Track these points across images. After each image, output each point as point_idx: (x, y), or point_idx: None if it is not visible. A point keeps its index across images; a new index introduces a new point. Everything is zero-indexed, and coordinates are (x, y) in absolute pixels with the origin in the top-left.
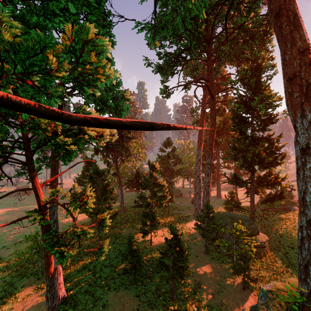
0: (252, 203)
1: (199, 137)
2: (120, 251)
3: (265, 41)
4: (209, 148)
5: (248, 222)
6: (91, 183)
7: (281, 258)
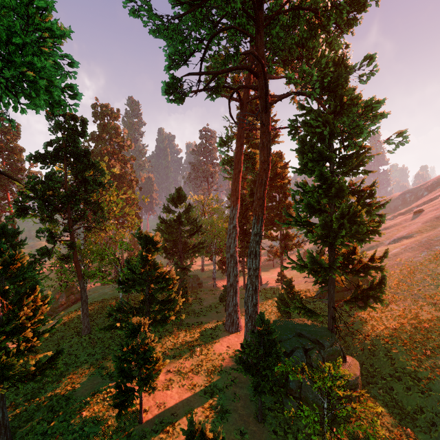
0: (332, 304)
1: (235, 187)
2: None
3: (349, 20)
4: (257, 206)
5: (329, 342)
6: None
7: (384, 401)
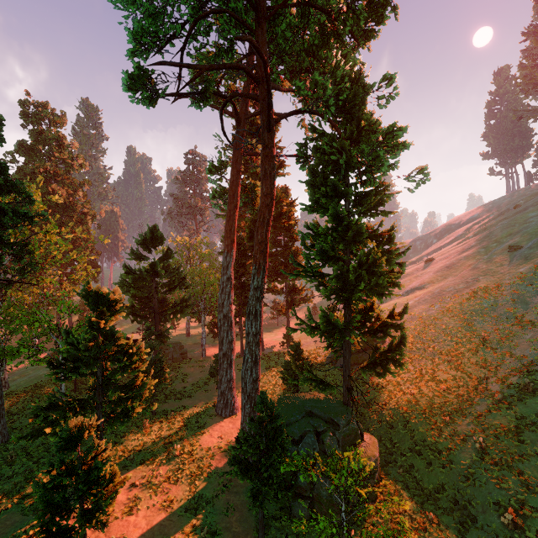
0: (348, 372)
1: (229, 228)
2: None
3: (366, 32)
4: (258, 251)
5: (345, 420)
6: None
7: (405, 482)
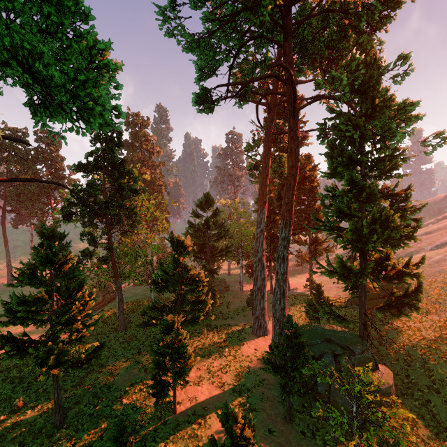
0: (363, 311)
1: (262, 192)
2: (103, 442)
3: (382, 19)
4: (285, 210)
5: (360, 349)
6: (36, 286)
7: (420, 413)
